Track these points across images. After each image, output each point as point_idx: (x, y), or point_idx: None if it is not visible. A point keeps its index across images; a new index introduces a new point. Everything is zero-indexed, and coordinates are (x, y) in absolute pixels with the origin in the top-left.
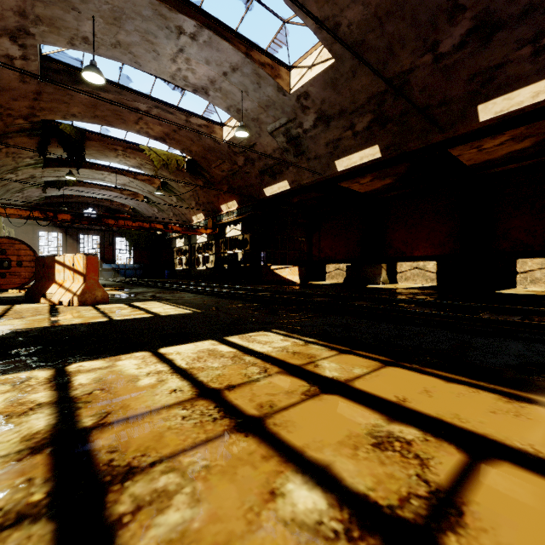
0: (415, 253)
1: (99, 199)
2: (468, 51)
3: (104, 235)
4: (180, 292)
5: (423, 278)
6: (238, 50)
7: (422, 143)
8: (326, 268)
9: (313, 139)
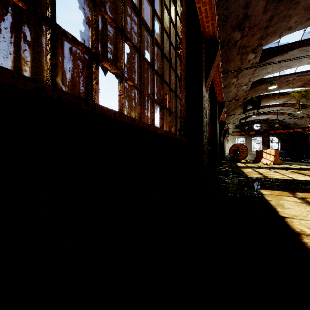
0: None
1: (261, 119)
2: None
3: (263, 136)
4: None
5: None
6: None
7: None
8: None
9: None
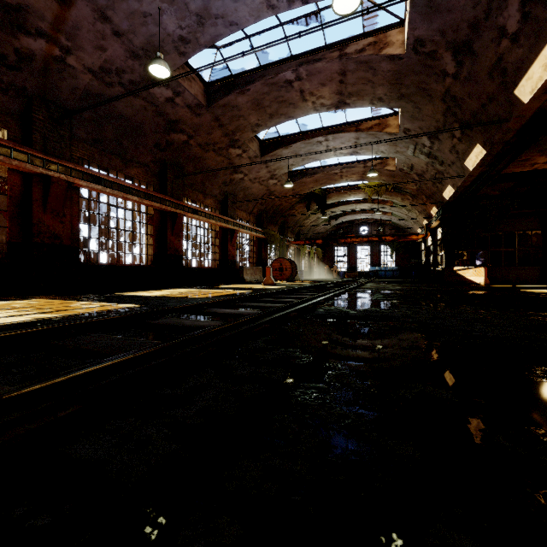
0: None
1: (367, 219)
2: (468, 63)
3: (372, 245)
4: None
5: None
6: (350, 132)
7: (506, 132)
8: None
9: (440, 150)
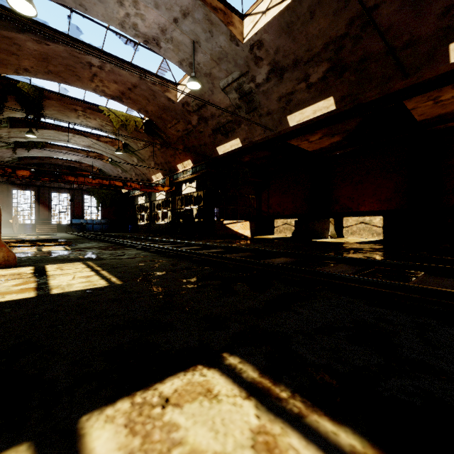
0: (362, 208)
1: (68, 161)
2: None
3: (74, 193)
4: (126, 248)
5: (369, 232)
6: None
7: (381, 92)
8: (274, 223)
9: (266, 94)
